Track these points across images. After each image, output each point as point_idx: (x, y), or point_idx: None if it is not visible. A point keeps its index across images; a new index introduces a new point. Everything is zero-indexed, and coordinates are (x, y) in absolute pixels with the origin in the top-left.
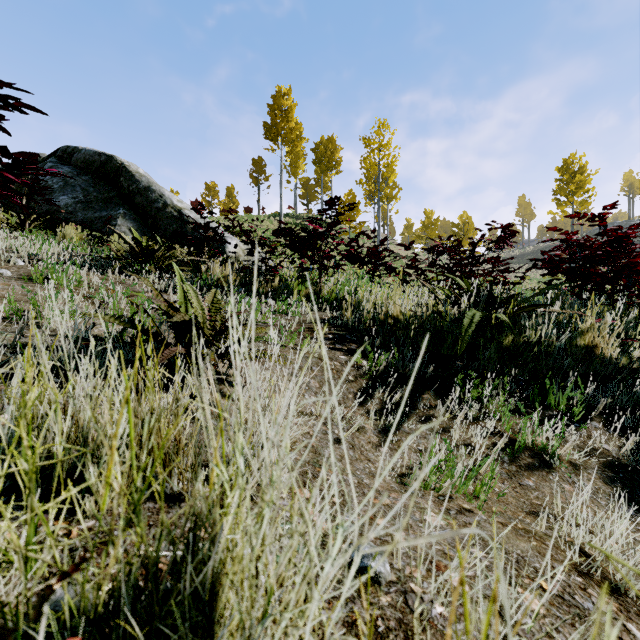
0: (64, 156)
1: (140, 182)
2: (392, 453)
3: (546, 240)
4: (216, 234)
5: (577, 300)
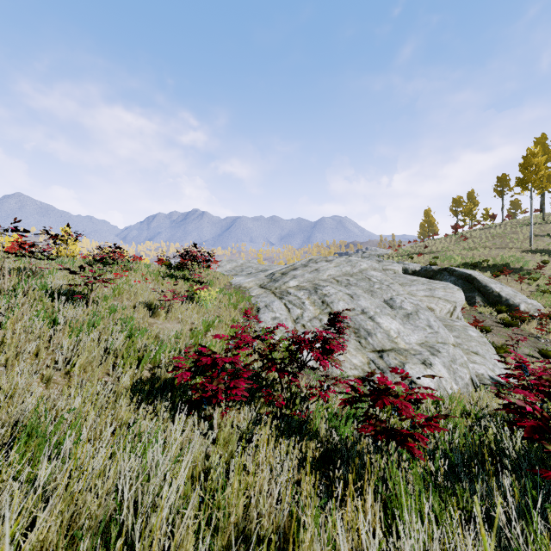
0: (450, 272)
1: (482, 283)
2: None
3: None
4: (523, 313)
5: None
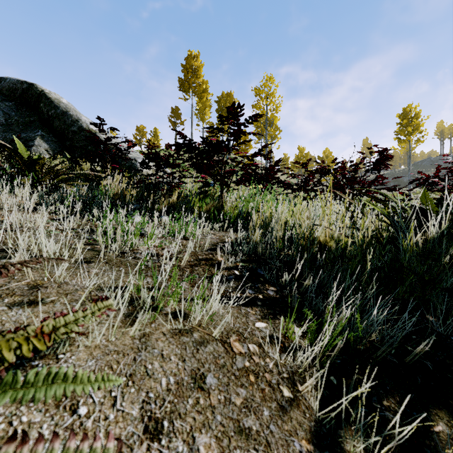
0: None
1: (58, 107)
2: None
3: None
4: (119, 151)
5: None
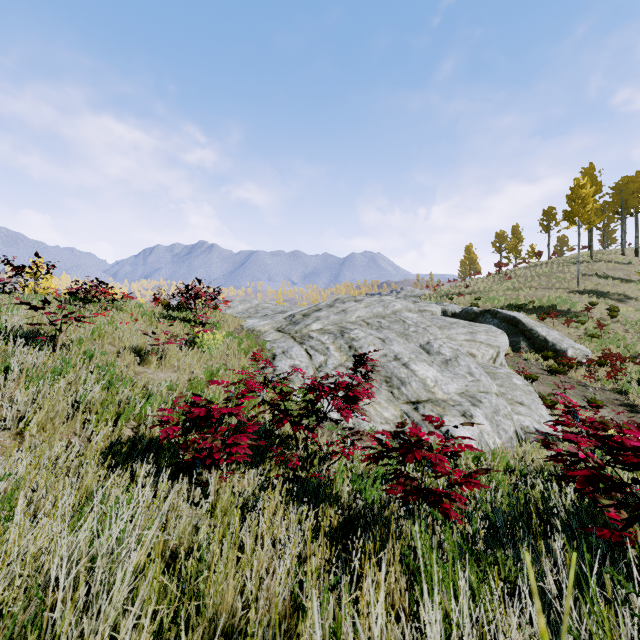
0: (493, 314)
1: (527, 327)
2: None
3: None
4: (570, 359)
5: None
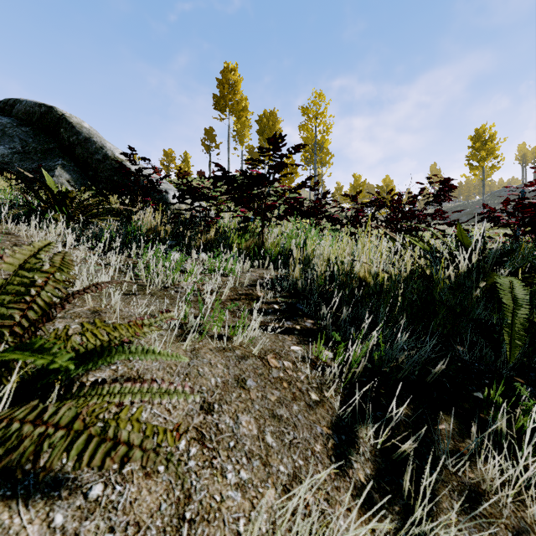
0: (5, 108)
1: (80, 133)
2: None
3: (531, 184)
4: (150, 182)
5: None
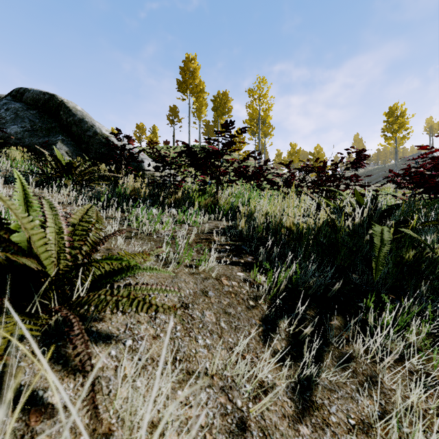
0: (17, 95)
1: (76, 115)
2: (317, 436)
3: (416, 158)
4: (132, 155)
5: (430, 209)
